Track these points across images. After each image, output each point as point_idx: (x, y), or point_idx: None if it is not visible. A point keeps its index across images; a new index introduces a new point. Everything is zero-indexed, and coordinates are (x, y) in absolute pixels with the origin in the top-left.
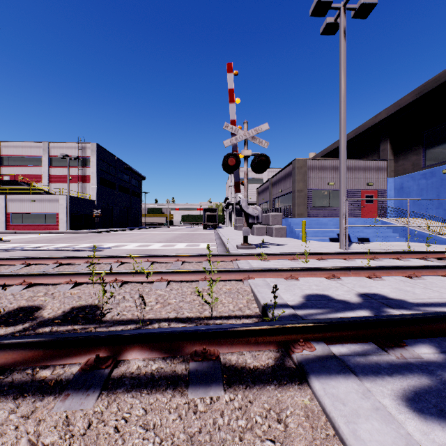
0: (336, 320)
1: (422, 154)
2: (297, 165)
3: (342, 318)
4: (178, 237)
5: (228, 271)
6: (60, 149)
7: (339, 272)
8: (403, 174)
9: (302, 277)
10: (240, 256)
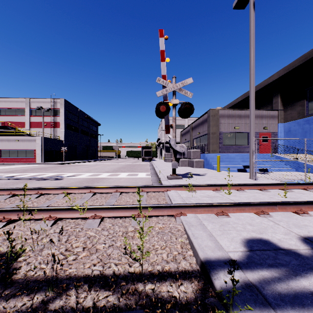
0: None
1: (306, 105)
2: (211, 114)
3: None
4: (122, 168)
5: (160, 207)
6: (38, 103)
7: (266, 207)
8: (291, 120)
9: (232, 212)
10: (171, 187)
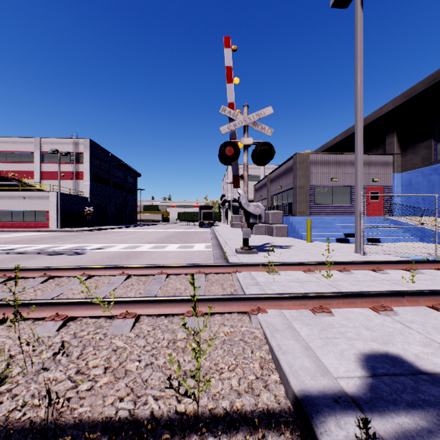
0: None
1: (433, 147)
2: (299, 160)
3: None
4: (172, 237)
5: (227, 299)
6: (52, 145)
7: (388, 300)
8: (412, 169)
9: (335, 307)
10: (241, 267)
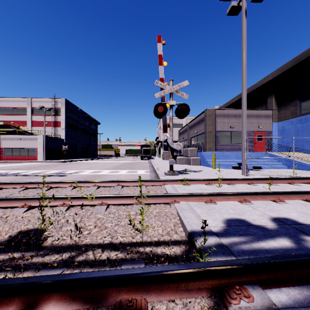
0: (270, 260)
1: (299, 105)
2: (208, 113)
3: (276, 258)
4: (122, 166)
5: (157, 196)
6: (39, 103)
7: (249, 197)
8: (284, 120)
9: (219, 201)
10: (167, 182)
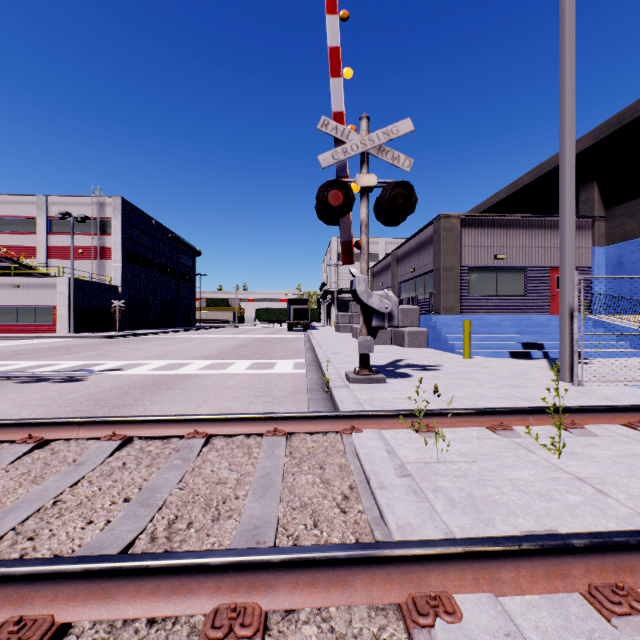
0: None
1: None
2: (444, 225)
3: None
4: (243, 347)
5: (335, 561)
6: (64, 206)
7: None
8: (623, 240)
9: None
10: (362, 420)
